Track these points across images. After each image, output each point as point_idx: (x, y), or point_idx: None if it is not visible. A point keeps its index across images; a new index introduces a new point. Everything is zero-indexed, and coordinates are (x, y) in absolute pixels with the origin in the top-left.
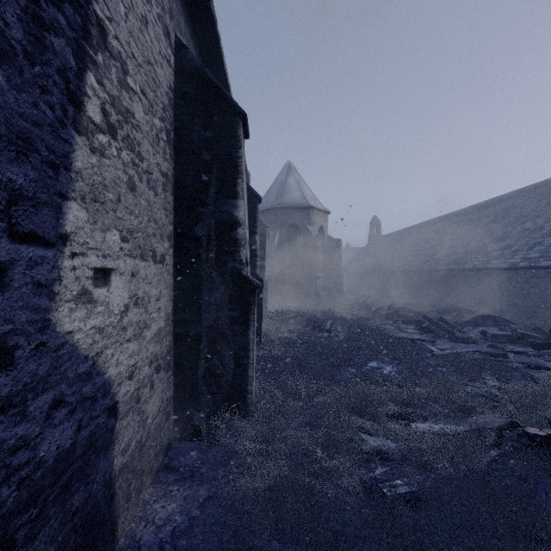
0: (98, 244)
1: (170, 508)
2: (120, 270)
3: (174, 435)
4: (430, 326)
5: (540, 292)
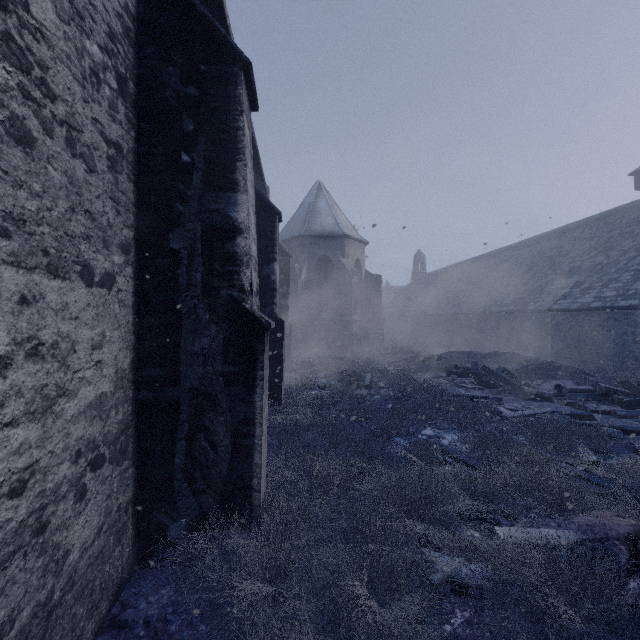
0: None
1: None
2: None
3: (136, 559)
4: (491, 380)
5: (617, 337)
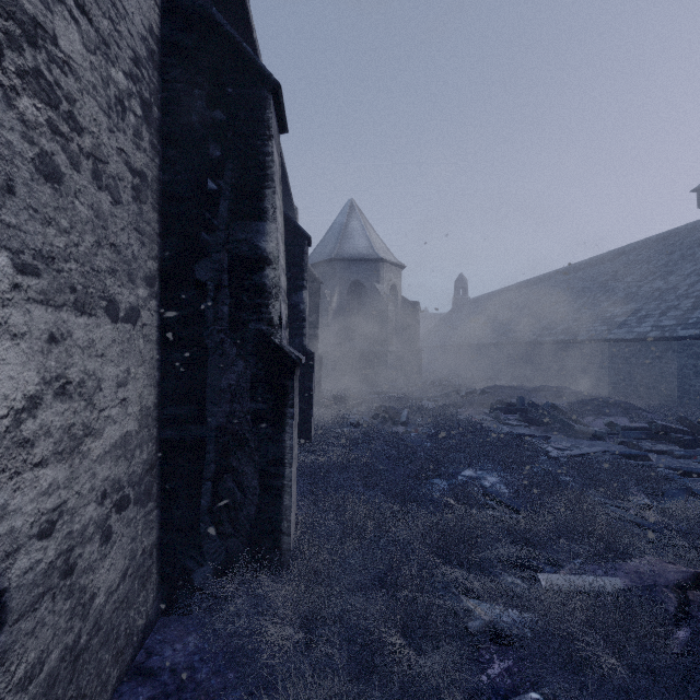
0: None
1: None
2: (12, 329)
3: (160, 605)
4: (538, 416)
5: (676, 370)
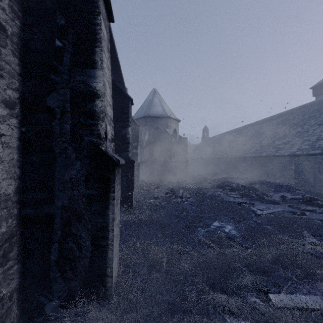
0: None
1: None
2: None
3: None
4: (246, 192)
5: (309, 170)
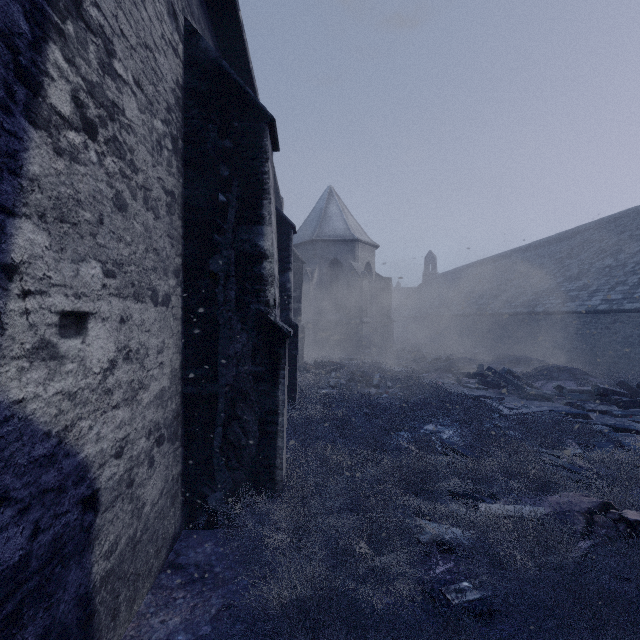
0: (67, 279)
1: (173, 623)
2: (102, 315)
3: (183, 521)
4: (495, 380)
5: (623, 339)
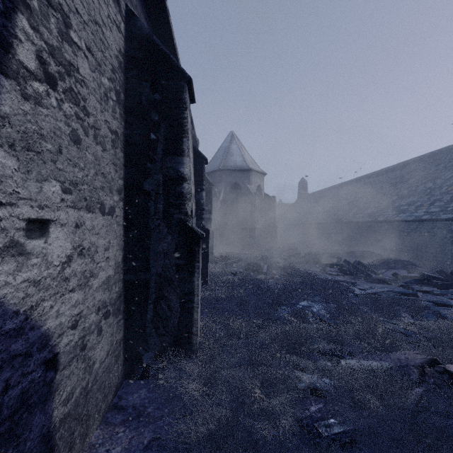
0: (32, 194)
1: (115, 452)
2: (61, 221)
3: (124, 374)
4: (350, 269)
5: (440, 240)
